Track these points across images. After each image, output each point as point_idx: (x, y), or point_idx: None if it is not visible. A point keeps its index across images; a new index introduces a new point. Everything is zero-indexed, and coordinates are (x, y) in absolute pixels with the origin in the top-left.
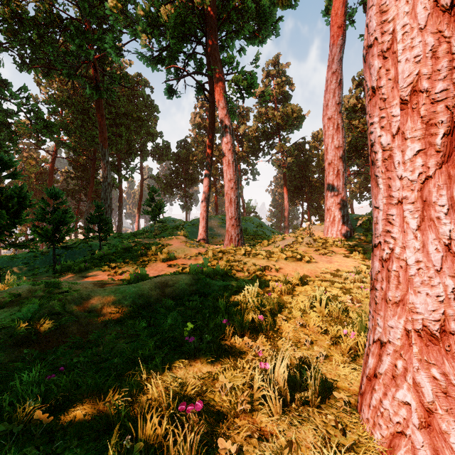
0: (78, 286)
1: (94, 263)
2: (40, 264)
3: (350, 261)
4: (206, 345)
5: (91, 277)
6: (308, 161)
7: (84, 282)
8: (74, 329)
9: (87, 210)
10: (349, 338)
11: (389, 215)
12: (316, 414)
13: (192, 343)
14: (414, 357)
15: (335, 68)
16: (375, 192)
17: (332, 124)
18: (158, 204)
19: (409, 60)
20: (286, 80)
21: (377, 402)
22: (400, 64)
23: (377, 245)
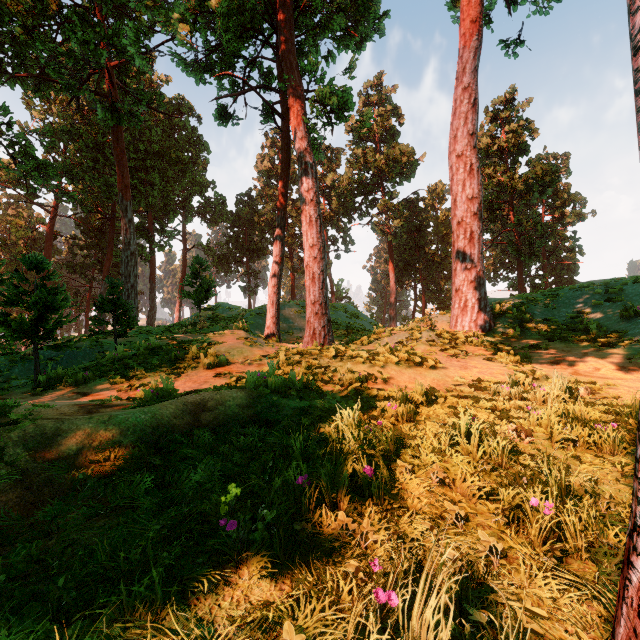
0: (50, 410)
1: (100, 371)
2: (20, 373)
3: (496, 366)
4: (262, 534)
5: (91, 394)
6: (424, 225)
7: (66, 404)
8: (11, 498)
9: (102, 293)
10: (543, 516)
11: None
12: None
13: (233, 532)
14: None
15: (467, 82)
16: None
17: (463, 164)
18: (206, 282)
19: None
20: (392, 110)
21: None
22: None
23: None
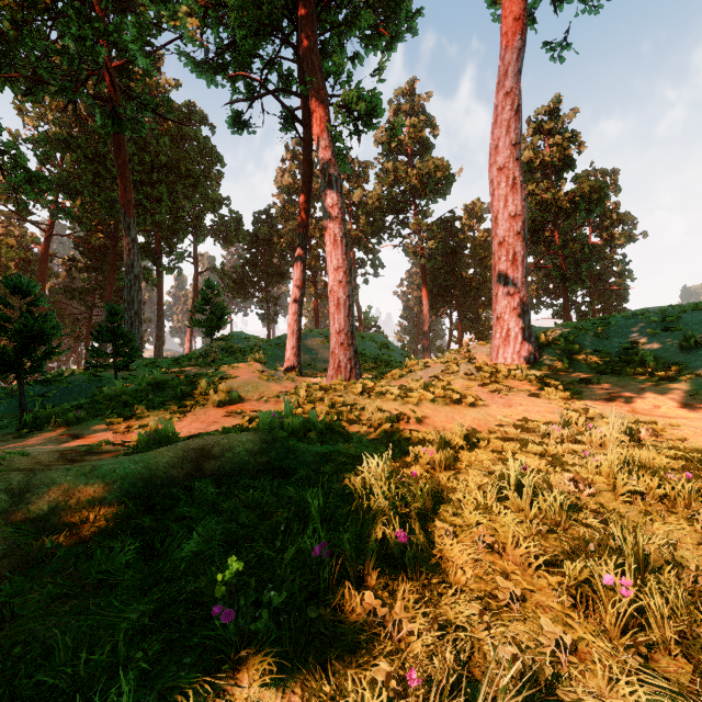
0: (24, 459)
1: (95, 409)
2: (5, 411)
3: (543, 403)
4: (268, 624)
5: (83, 436)
6: (460, 246)
7: (46, 450)
8: None
9: (103, 321)
10: (621, 598)
11: None
12: None
13: (230, 623)
14: None
15: (509, 86)
16: None
17: (505, 177)
18: (218, 309)
19: None
20: (425, 120)
21: None
22: None
23: None
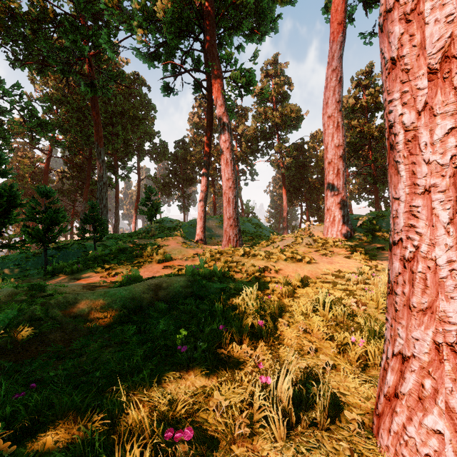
0: (66, 288)
1: (87, 264)
2: (32, 265)
3: (352, 262)
4: (200, 354)
5: (83, 279)
6: (307, 161)
7: (73, 285)
8: (56, 337)
9: (82, 210)
10: (358, 346)
11: (413, 206)
12: (326, 439)
13: (184, 353)
14: (447, 377)
15: (335, 65)
16: (395, 180)
17: (332, 122)
18: (155, 204)
19: (439, 21)
20: (284, 80)
21: (400, 427)
22: (428, 26)
23: (398, 242)
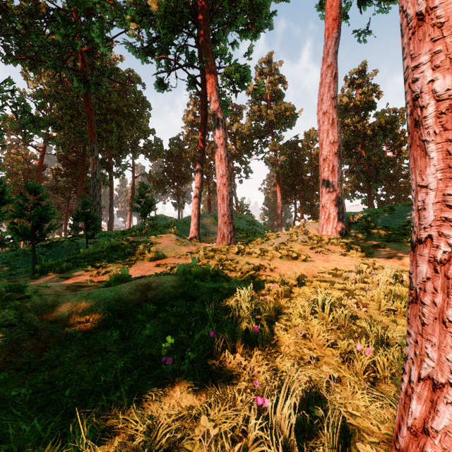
0: (48, 289)
1: (77, 262)
2: (22, 263)
3: (348, 259)
4: (188, 366)
5: (72, 278)
6: (301, 159)
7: (57, 285)
8: (29, 345)
9: (76, 207)
10: (365, 357)
11: (447, 195)
12: None
13: (170, 365)
14: None
15: (330, 61)
16: (421, 164)
17: (327, 118)
18: (148, 201)
19: None
20: (279, 78)
21: None
22: None
23: (425, 240)
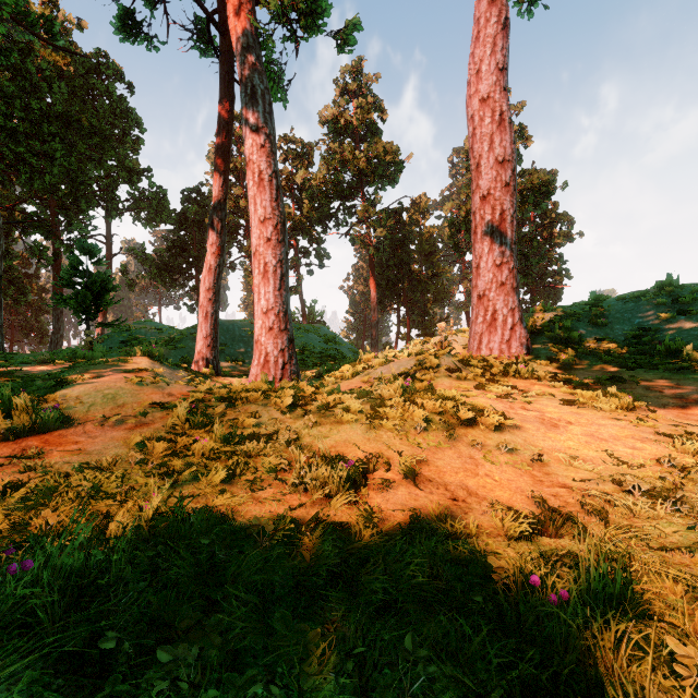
0: None
1: None
2: None
3: (601, 418)
4: None
5: None
6: (408, 239)
7: None
8: None
9: None
10: None
11: None
12: None
13: None
14: None
15: None
16: None
17: (490, 110)
18: (95, 282)
19: None
20: (373, 103)
21: None
22: None
23: None
